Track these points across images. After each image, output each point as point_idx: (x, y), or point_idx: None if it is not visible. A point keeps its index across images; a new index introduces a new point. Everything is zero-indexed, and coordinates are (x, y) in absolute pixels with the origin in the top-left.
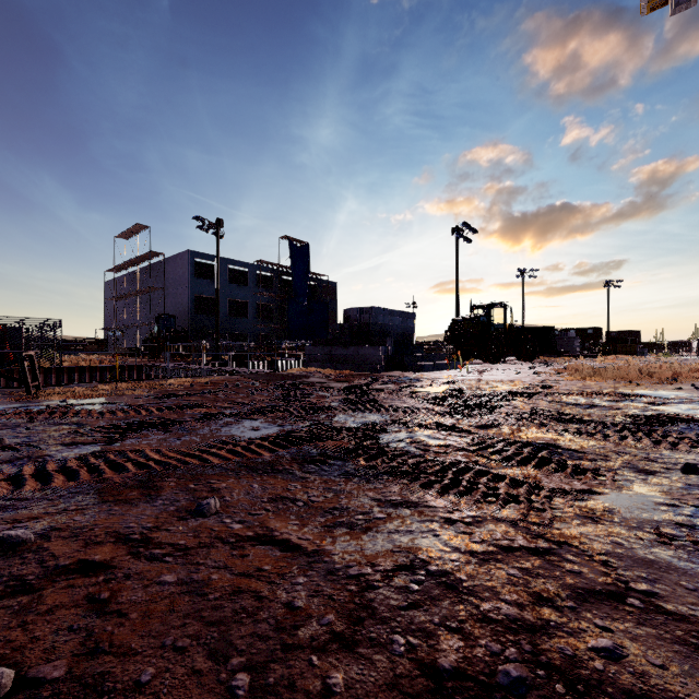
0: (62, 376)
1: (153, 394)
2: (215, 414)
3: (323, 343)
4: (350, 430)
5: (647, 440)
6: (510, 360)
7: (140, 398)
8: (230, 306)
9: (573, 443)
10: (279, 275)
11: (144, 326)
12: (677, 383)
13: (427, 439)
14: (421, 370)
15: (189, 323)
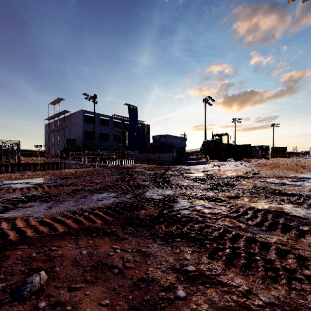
0: (20, 167)
1: (53, 177)
2: (79, 190)
3: (143, 152)
4: (155, 201)
5: None
6: (230, 160)
7: (44, 179)
8: (101, 135)
9: (296, 211)
10: (123, 121)
11: (62, 144)
12: None
13: (203, 208)
14: (189, 165)
15: (82, 143)
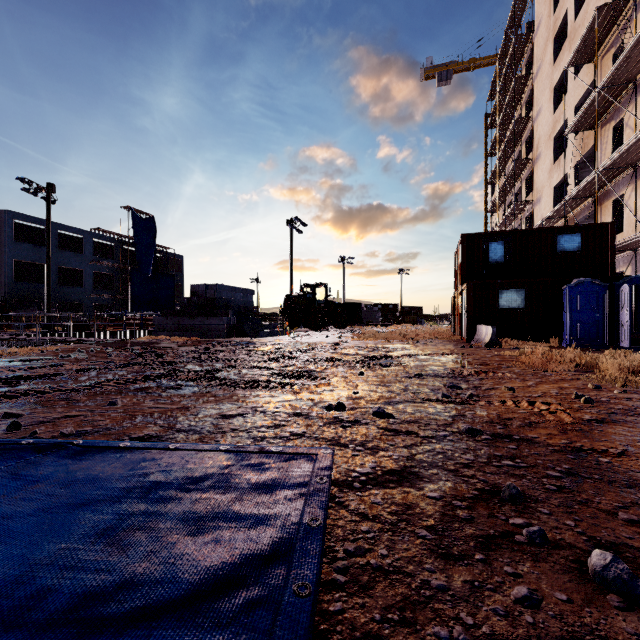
0: None
1: (7, 360)
2: (88, 368)
3: (172, 314)
4: (196, 372)
5: (359, 366)
6: (331, 328)
7: None
8: (61, 273)
9: (323, 369)
10: (120, 245)
11: None
12: (412, 341)
13: (245, 372)
14: (257, 336)
15: (6, 291)
